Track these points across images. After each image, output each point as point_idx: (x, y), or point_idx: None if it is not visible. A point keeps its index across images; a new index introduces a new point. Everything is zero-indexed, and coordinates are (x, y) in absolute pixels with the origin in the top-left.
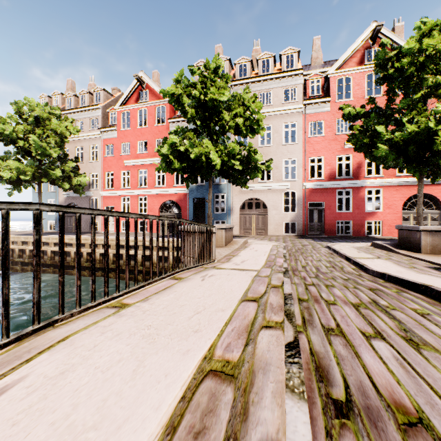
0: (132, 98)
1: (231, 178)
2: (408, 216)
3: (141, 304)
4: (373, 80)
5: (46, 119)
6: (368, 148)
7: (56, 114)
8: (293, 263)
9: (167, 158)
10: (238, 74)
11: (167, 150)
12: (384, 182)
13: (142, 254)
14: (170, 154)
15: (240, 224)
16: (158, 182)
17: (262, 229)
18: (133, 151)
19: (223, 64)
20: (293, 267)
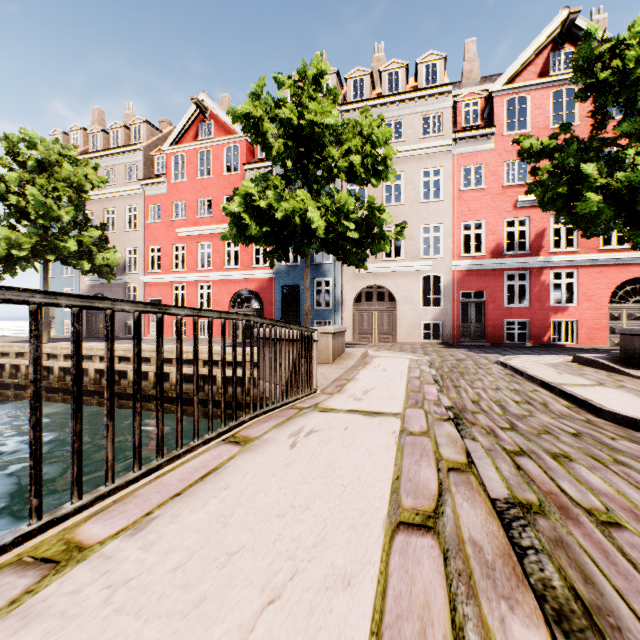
0: (189, 133)
1: (341, 252)
2: (618, 313)
3: (121, 545)
4: (563, 100)
5: (55, 164)
6: (564, 202)
7: (72, 157)
8: (454, 394)
9: (238, 220)
10: (350, 94)
11: (238, 206)
12: (581, 260)
13: (157, 394)
14: (244, 212)
15: (353, 325)
16: (229, 262)
17: (387, 333)
18: (190, 215)
19: (329, 70)
20: (457, 402)
